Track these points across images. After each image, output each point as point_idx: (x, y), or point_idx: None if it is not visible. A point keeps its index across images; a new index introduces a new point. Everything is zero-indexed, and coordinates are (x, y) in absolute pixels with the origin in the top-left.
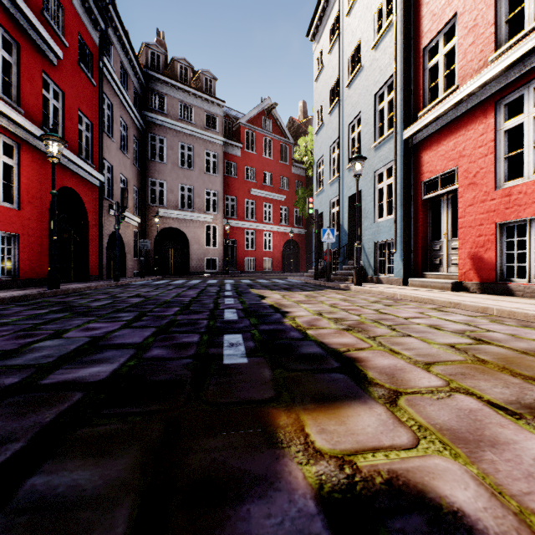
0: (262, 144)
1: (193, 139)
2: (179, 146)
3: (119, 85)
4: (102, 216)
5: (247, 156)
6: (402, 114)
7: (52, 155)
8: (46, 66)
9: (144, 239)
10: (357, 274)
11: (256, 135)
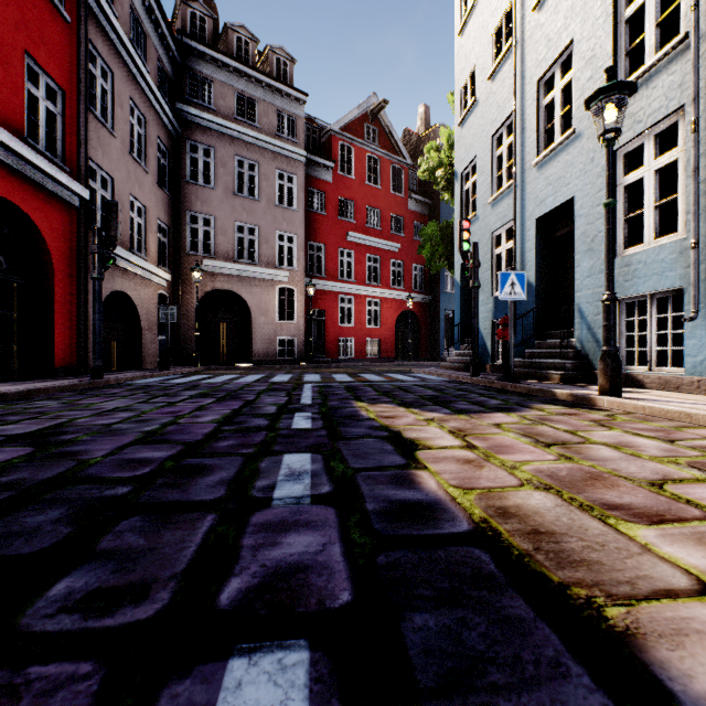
0: (364, 164)
1: (258, 151)
2: (235, 162)
3: (123, 40)
4: (86, 262)
5: (341, 182)
6: None
7: None
8: None
9: (167, 304)
10: (610, 369)
11: (355, 151)
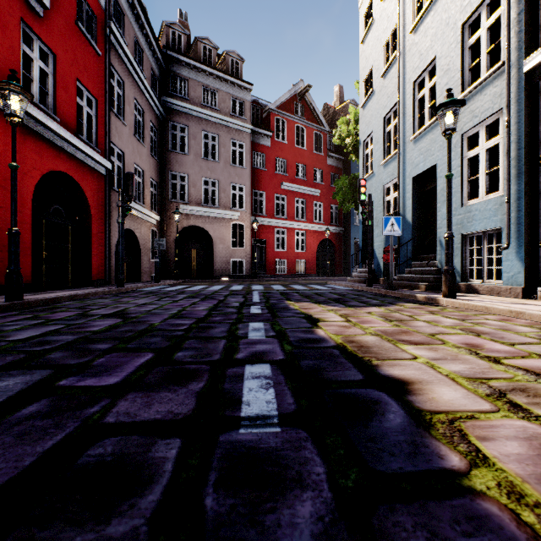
0: (293, 132)
1: (218, 127)
2: (202, 135)
3: (131, 60)
4: (109, 210)
5: (277, 146)
6: (521, 33)
7: (9, 111)
8: (27, 15)
9: (159, 237)
10: (449, 280)
11: (287, 123)
